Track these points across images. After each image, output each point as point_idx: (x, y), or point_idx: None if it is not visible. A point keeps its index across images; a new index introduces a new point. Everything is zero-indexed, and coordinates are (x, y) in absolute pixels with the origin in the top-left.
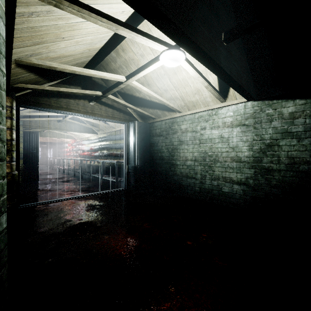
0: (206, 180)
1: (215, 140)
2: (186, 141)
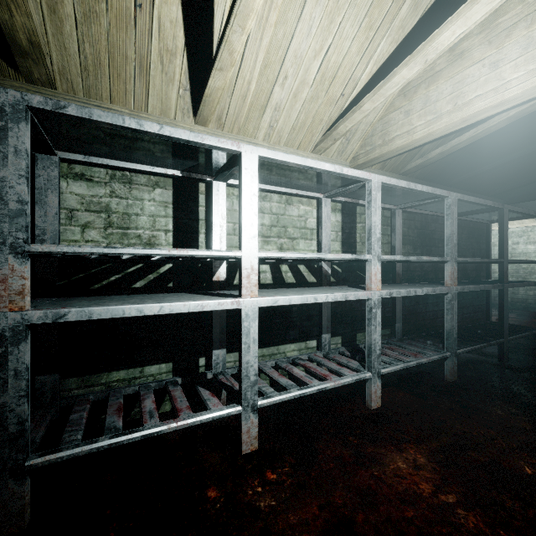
0: (519, 290)
1: (531, 254)
2: (493, 254)
